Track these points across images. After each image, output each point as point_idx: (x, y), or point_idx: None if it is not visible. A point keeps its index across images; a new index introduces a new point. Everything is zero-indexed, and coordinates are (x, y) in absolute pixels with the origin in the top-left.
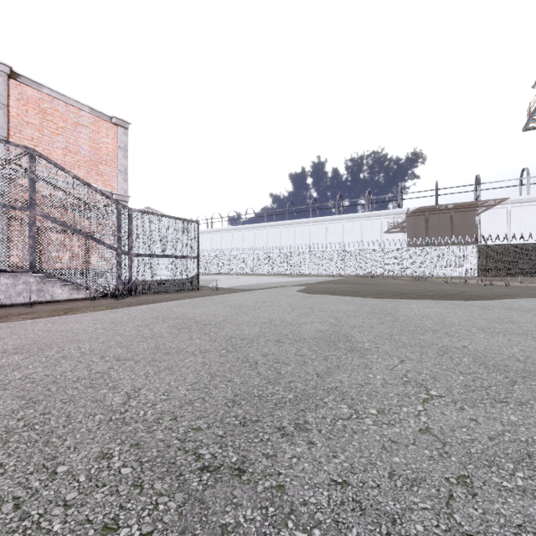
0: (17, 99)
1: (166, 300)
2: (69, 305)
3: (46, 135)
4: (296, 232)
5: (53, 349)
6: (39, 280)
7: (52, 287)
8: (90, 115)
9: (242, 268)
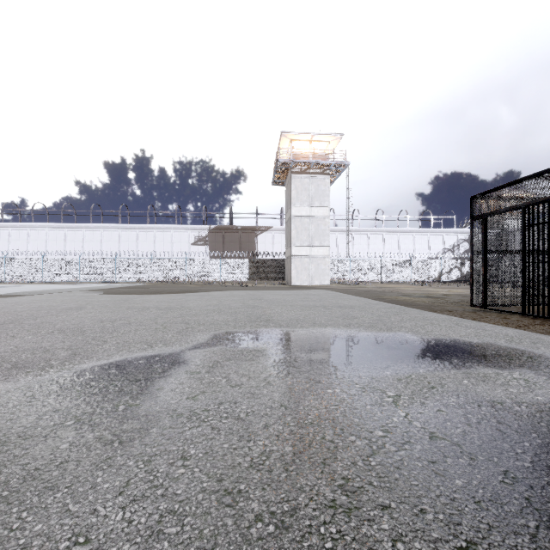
0: None
1: None
2: None
3: None
4: (102, 237)
5: None
6: None
7: None
8: None
9: (26, 275)
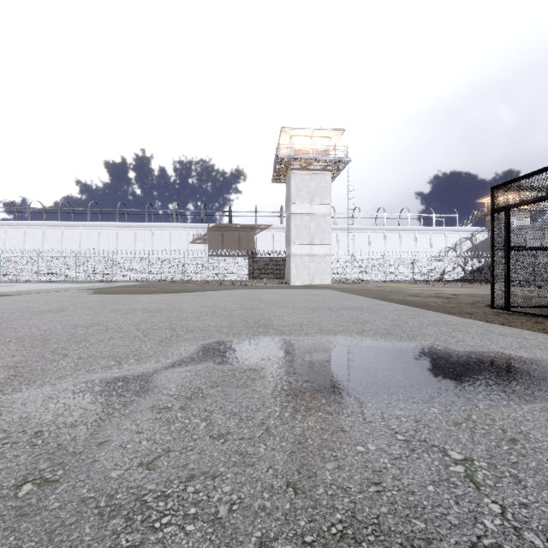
0: None
1: None
2: None
3: None
4: (100, 235)
5: None
6: None
7: None
8: None
9: (21, 274)
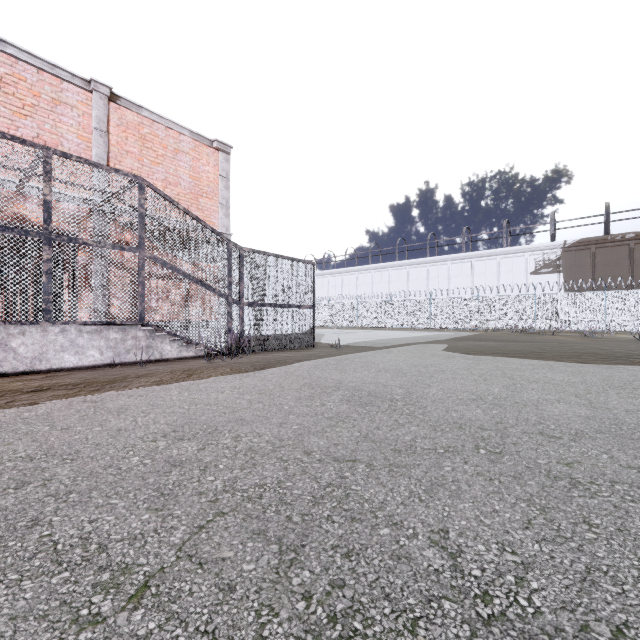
0: (116, 125)
1: (291, 360)
2: (184, 365)
3: (146, 165)
4: (408, 275)
5: (224, 434)
6: (148, 334)
7: (161, 343)
8: (191, 140)
9: (343, 320)
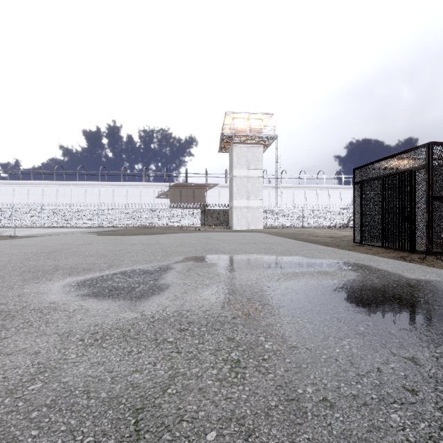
0: None
1: None
2: None
3: None
4: (86, 192)
5: None
6: None
7: None
8: None
9: (28, 221)
